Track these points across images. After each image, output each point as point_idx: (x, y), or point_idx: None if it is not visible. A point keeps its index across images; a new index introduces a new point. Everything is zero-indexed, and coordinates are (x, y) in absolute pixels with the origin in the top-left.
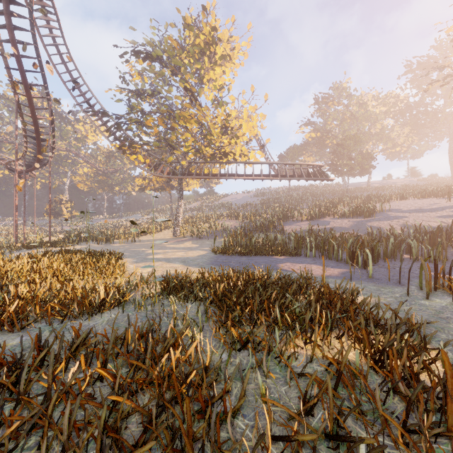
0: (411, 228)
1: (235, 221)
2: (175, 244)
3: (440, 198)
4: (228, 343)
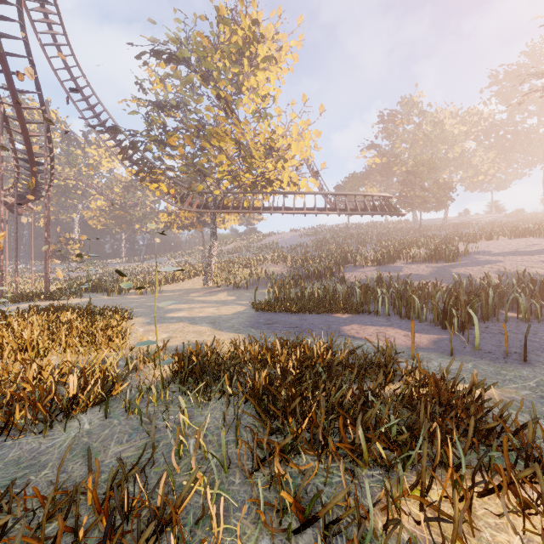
0: (513, 276)
1: (282, 266)
2: (206, 296)
3: (539, 238)
4: (273, 507)
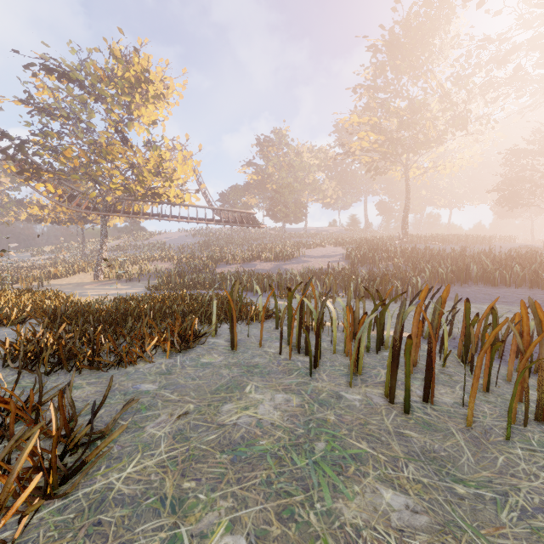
0: (304, 269)
1: (169, 263)
2: (102, 286)
3: (343, 247)
4: None
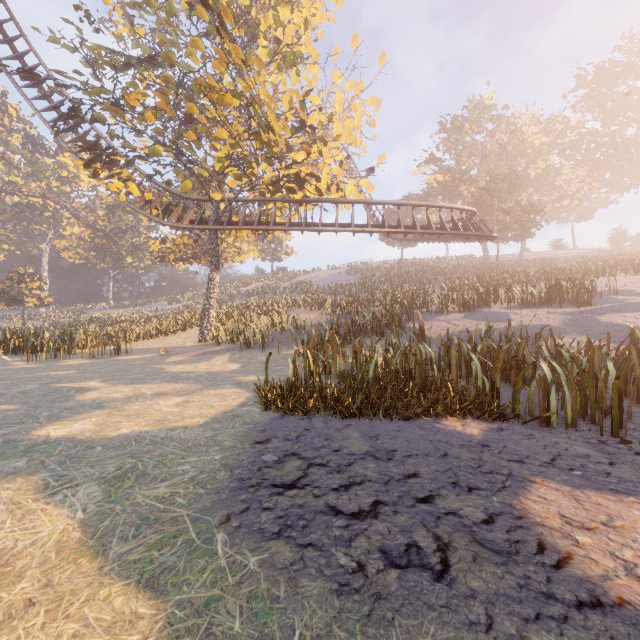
0: None
1: (318, 312)
2: (191, 362)
3: None
4: None
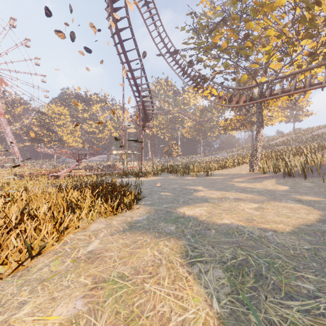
0: None
1: None
2: (249, 182)
3: None
4: None
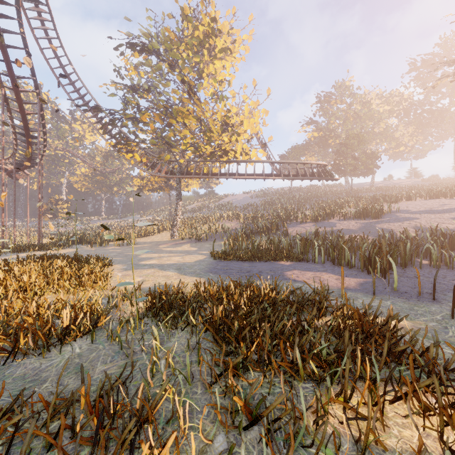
0: (427, 230)
1: (236, 222)
2: (173, 247)
3: (449, 199)
4: (228, 410)
